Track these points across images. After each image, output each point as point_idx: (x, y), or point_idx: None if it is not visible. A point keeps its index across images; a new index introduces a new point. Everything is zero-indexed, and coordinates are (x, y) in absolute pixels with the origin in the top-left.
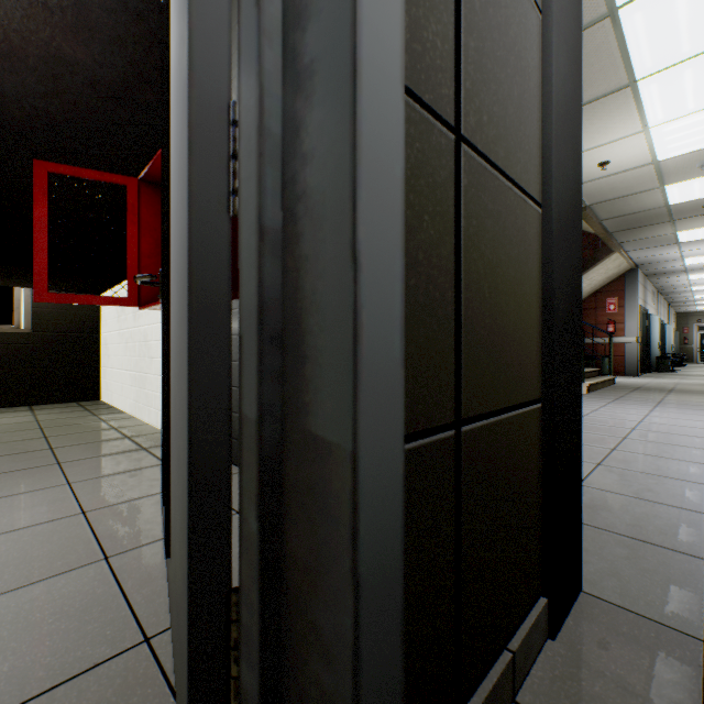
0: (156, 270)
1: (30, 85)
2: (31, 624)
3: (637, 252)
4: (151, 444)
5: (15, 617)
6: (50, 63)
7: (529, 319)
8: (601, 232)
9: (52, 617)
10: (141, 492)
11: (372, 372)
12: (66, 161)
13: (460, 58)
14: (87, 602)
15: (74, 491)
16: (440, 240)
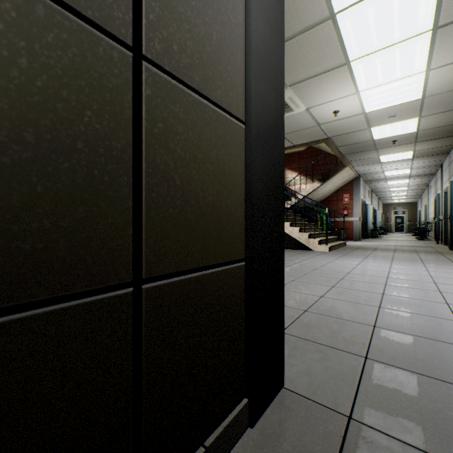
0: None
1: None
2: None
3: (359, 167)
4: None
5: None
6: None
7: (232, 202)
8: (338, 154)
9: None
10: None
11: None
12: None
13: None
14: None
15: None
16: (111, 134)
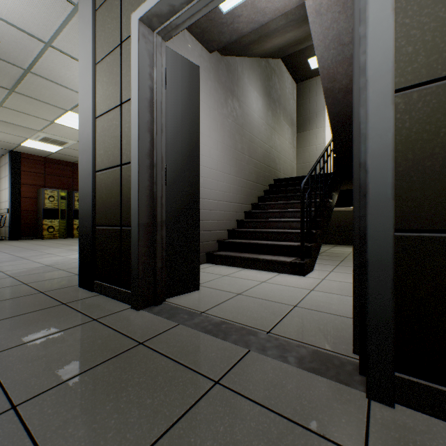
0: None
1: None
2: (343, 303)
3: None
4: None
5: (340, 300)
6: None
7: None
8: None
9: (349, 304)
10: None
11: (374, 202)
12: None
13: None
14: None
15: None
16: None
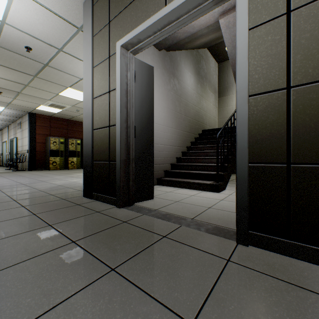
0: None
1: None
2: None
3: None
4: None
5: None
6: None
7: None
8: None
9: None
10: None
11: (239, 149)
12: None
13: (289, 67)
14: None
15: None
16: (277, 119)
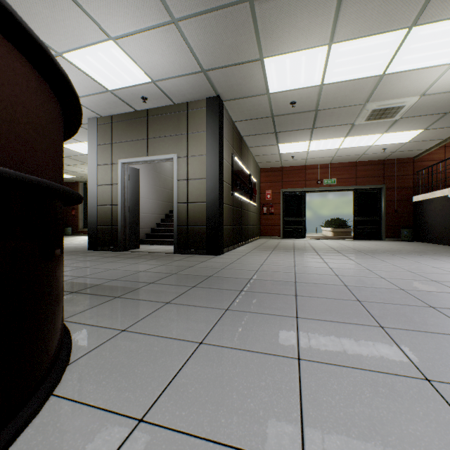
0: None
1: None
2: None
3: None
4: None
5: None
6: None
7: (202, 216)
8: None
9: None
10: None
11: (174, 221)
12: None
13: (188, 196)
14: None
15: None
16: (185, 212)
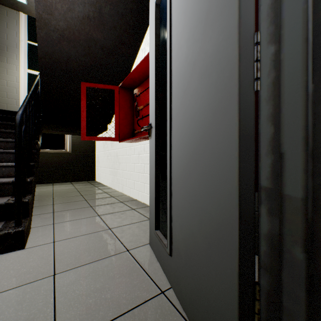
0: (125, 125)
1: (80, 52)
2: (110, 277)
3: None
4: (123, 200)
5: (103, 273)
6: (87, 41)
7: None
8: None
9: (117, 275)
10: (128, 221)
11: None
12: (90, 81)
13: None
14: (128, 270)
15: (102, 219)
16: None
